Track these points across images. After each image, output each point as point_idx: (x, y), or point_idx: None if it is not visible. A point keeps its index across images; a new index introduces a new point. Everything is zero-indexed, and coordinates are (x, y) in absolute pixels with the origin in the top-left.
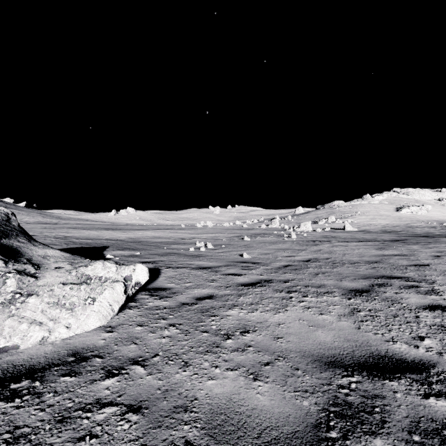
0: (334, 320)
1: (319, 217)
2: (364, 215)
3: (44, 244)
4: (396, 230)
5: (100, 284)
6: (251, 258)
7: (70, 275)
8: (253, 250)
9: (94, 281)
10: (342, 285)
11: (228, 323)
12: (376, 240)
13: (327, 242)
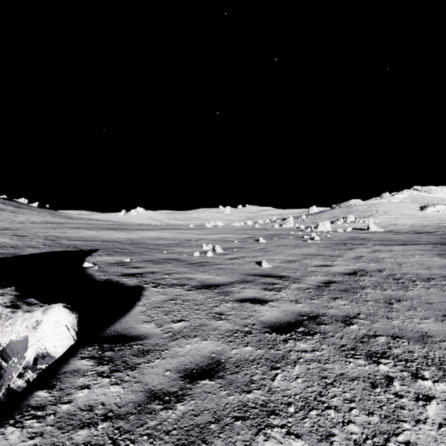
0: None
1: (336, 216)
2: (385, 214)
3: None
4: (428, 230)
5: None
6: (273, 269)
7: None
8: (272, 256)
9: None
10: None
11: None
12: (422, 243)
13: (363, 246)
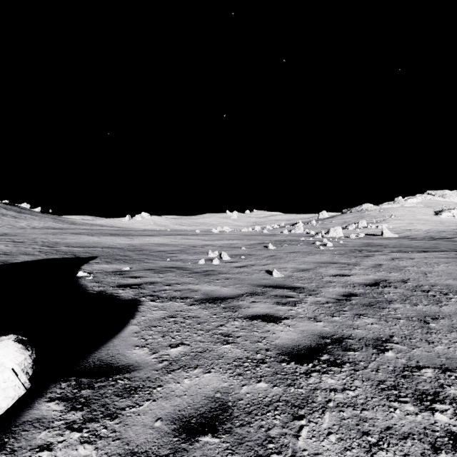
0: None
1: (347, 221)
2: (398, 220)
3: None
4: (445, 236)
5: None
6: (286, 279)
7: None
8: (283, 264)
9: None
10: None
11: None
12: (443, 250)
13: (380, 253)
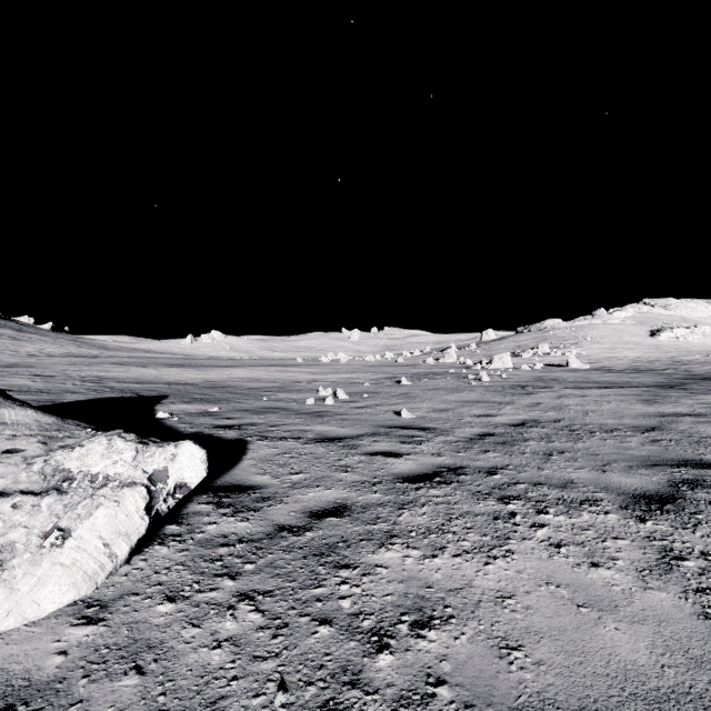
0: (632, 587)
1: (522, 345)
2: (597, 343)
3: (8, 397)
4: (656, 367)
5: (90, 493)
6: (417, 420)
7: (26, 471)
8: (418, 403)
9: (78, 486)
10: (611, 482)
11: (379, 590)
12: (632, 386)
13: (547, 389)
